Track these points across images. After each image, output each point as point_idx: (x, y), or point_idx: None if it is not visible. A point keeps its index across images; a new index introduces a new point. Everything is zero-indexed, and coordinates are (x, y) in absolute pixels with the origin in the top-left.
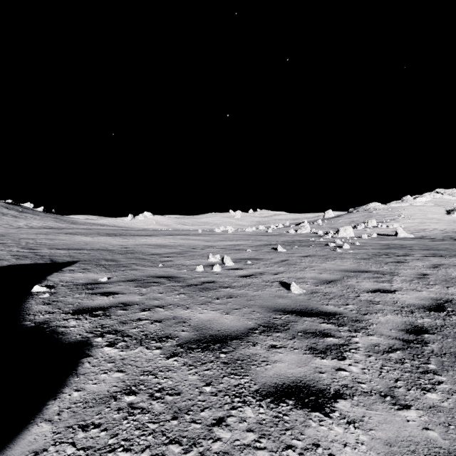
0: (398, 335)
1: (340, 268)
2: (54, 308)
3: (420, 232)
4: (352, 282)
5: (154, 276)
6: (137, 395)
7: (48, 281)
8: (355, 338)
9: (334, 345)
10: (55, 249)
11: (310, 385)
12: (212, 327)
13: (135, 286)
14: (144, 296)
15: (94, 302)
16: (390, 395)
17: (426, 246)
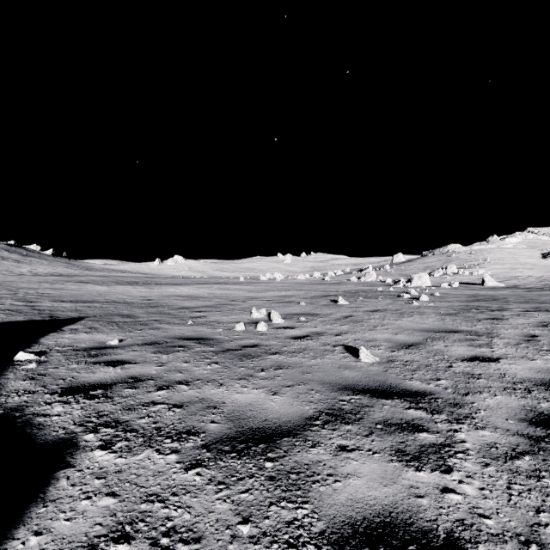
0: (520, 429)
1: (421, 327)
2: (37, 385)
3: (511, 280)
4: (439, 346)
5: (181, 337)
6: (131, 542)
7: (40, 345)
8: (459, 434)
9: (431, 446)
10: (60, 302)
11: (405, 520)
12: (254, 415)
13: (153, 351)
14: (163, 367)
15: (94, 376)
16: (534, 542)
17: (524, 298)
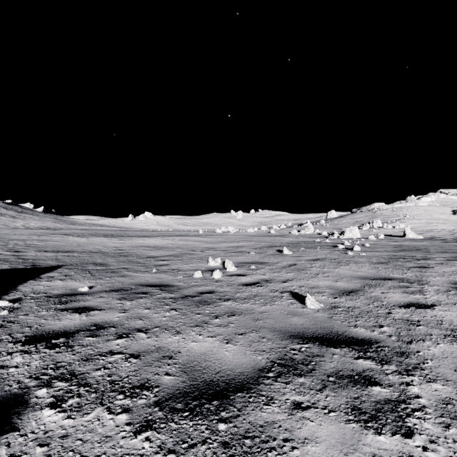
0: None
1: (358, 275)
2: (4, 333)
3: (428, 233)
4: (376, 293)
5: (145, 284)
6: None
7: (17, 292)
8: (412, 388)
9: (387, 403)
10: (43, 252)
11: None
12: (208, 366)
13: (118, 298)
14: (125, 314)
15: (60, 323)
16: None
17: (442, 248)
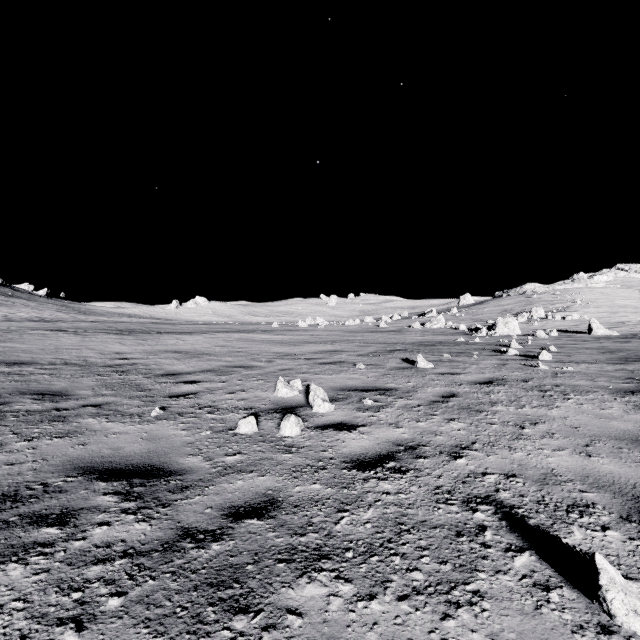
0: None
1: (621, 431)
2: None
3: (620, 327)
4: None
5: (102, 464)
6: None
7: None
8: None
9: None
10: None
11: None
12: None
13: None
14: None
15: None
16: None
17: None
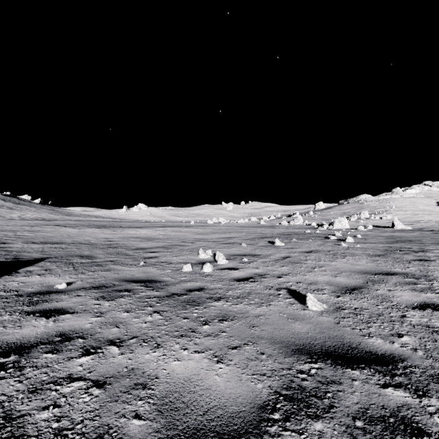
0: None
1: (357, 269)
2: None
3: (415, 224)
4: (382, 290)
5: (130, 279)
6: None
7: None
8: None
9: None
10: (30, 243)
11: None
12: (193, 401)
13: (97, 297)
14: (100, 318)
15: (19, 332)
16: None
17: (435, 240)
